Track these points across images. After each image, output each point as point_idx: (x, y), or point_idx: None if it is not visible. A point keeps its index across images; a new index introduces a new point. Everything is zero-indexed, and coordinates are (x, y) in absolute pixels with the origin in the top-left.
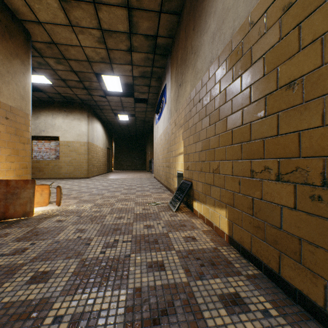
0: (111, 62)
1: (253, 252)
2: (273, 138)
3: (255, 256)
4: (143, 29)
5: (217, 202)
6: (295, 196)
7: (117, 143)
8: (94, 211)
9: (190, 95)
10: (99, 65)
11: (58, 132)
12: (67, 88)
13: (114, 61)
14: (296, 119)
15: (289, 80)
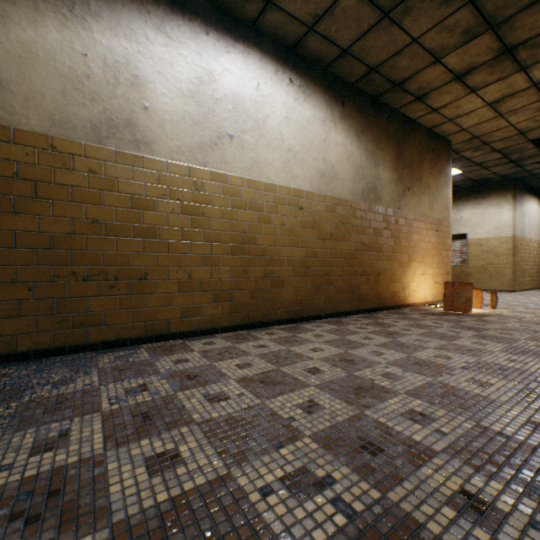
0: None
1: None
2: None
3: None
4: None
5: None
6: None
7: None
8: (535, 319)
9: None
10: (537, 130)
11: (465, 229)
12: (481, 170)
13: None
14: None
15: None
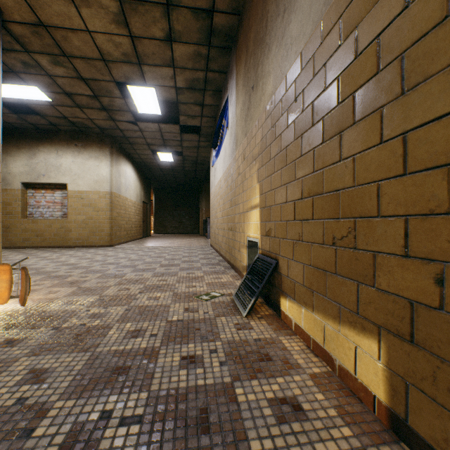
0: (140, 62)
1: None
2: None
3: None
4: None
5: (347, 314)
6: None
7: (158, 195)
8: (91, 314)
9: (273, 96)
10: (121, 67)
11: (66, 178)
12: (77, 109)
13: (144, 59)
14: None
15: None
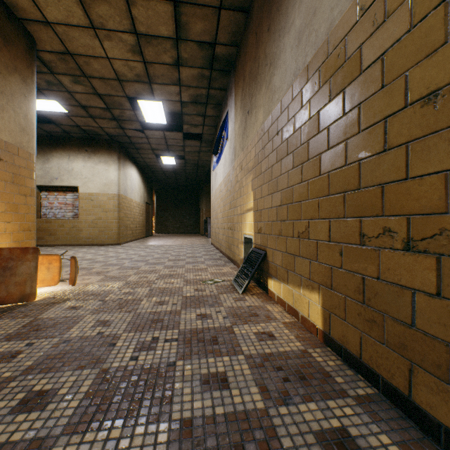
0: (150, 82)
1: (365, 359)
2: (399, 184)
3: (368, 366)
4: (196, 34)
5: (305, 281)
6: (439, 275)
7: (160, 196)
8: (124, 293)
9: (263, 125)
10: (133, 85)
11: (77, 181)
12: (90, 119)
13: (154, 79)
14: (441, 152)
15: (428, 90)
